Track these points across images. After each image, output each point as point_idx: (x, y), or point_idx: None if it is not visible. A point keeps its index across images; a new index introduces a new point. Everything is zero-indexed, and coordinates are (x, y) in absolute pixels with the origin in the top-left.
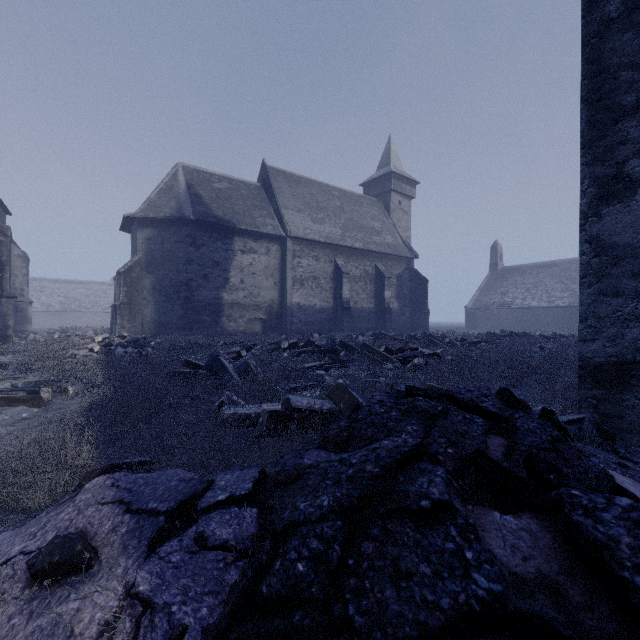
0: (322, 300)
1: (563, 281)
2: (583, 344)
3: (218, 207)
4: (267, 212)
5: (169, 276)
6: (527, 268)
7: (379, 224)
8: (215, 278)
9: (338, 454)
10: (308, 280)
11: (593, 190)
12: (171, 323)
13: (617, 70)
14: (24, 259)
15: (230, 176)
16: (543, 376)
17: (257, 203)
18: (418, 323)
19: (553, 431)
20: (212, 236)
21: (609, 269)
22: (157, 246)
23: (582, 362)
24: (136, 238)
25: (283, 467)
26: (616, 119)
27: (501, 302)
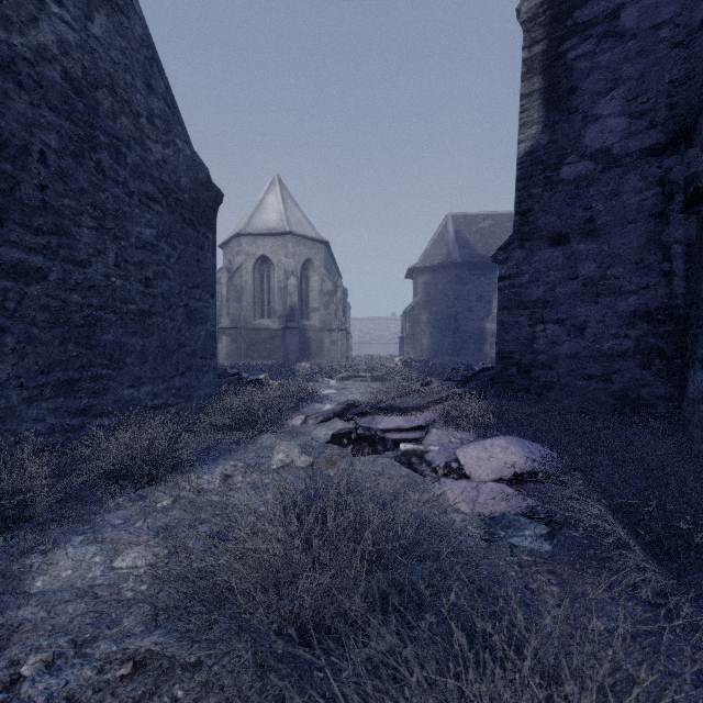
0: None
1: None
2: None
3: (482, 246)
4: None
5: (441, 311)
6: None
7: None
8: (479, 310)
9: None
10: None
11: None
12: (442, 350)
13: None
14: (348, 307)
15: (494, 212)
16: None
17: None
18: None
19: None
20: (476, 273)
21: None
22: (431, 288)
23: None
24: (416, 283)
25: None
26: None
27: None
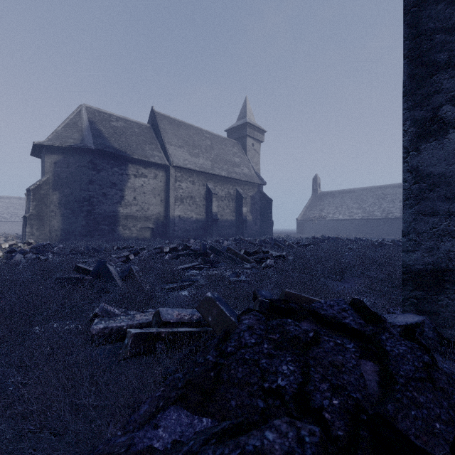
0: (197, 213)
1: (358, 202)
2: (406, 254)
3: (115, 140)
4: (155, 146)
5: (73, 193)
6: (336, 193)
7: (238, 159)
8: (113, 196)
9: (203, 417)
10: (186, 198)
11: (413, 130)
12: (75, 231)
13: (432, 33)
14: None
15: (125, 117)
16: (358, 271)
17: (147, 139)
18: (265, 230)
19: (423, 356)
20: (110, 163)
21: (427, 194)
22: (63, 169)
23: (405, 268)
24: (44, 162)
25: (129, 446)
26: (432, 73)
27: (320, 216)
